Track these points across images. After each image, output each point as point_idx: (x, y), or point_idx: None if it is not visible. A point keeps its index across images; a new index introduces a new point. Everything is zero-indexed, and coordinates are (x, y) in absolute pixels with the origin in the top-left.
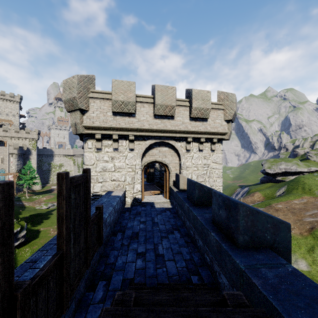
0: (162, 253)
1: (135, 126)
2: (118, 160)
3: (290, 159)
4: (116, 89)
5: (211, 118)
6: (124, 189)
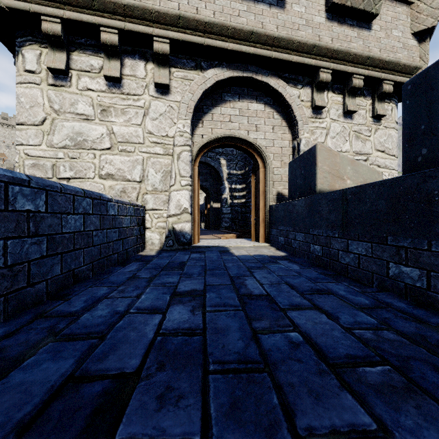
0: None
1: (171, 8)
2: (122, 118)
3: None
4: None
5: (380, 22)
6: (140, 203)
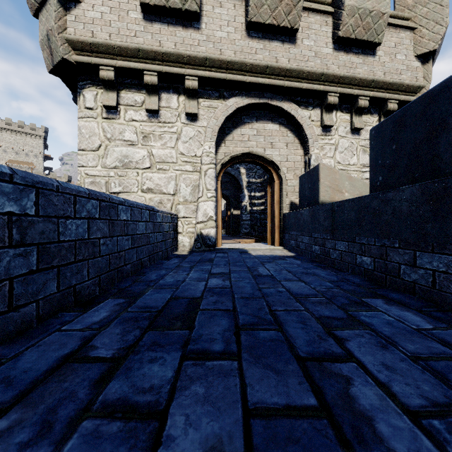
0: None
1: (200, 52)
2: (159, 143)
3: None
4: None
5: (384, 48)
6: (174, 212)
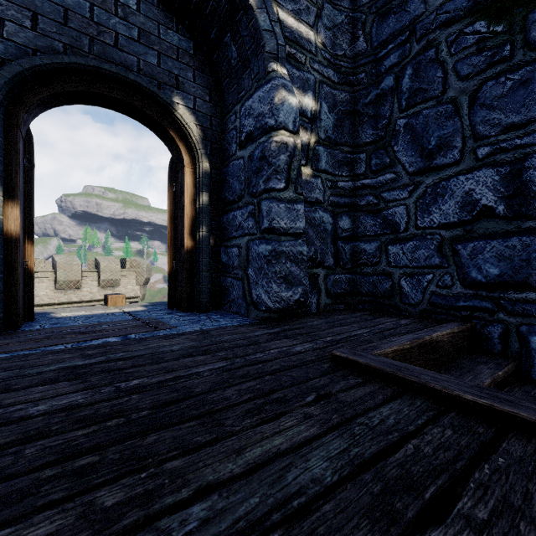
0: None
1: None
2: None
3: None
4: None
5: (122, 284)
6: None
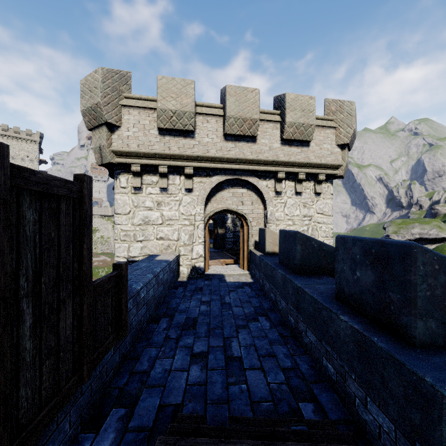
0: (239, 355)
1: (194, 152)
2: (168, 207)
3: (428, 220)
4: (164, 91)
5: (315, 141)
6: (177, 252)
